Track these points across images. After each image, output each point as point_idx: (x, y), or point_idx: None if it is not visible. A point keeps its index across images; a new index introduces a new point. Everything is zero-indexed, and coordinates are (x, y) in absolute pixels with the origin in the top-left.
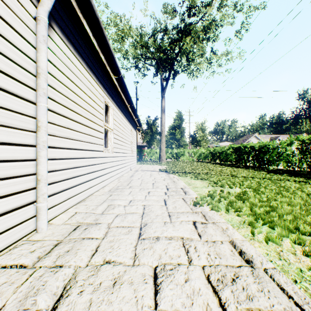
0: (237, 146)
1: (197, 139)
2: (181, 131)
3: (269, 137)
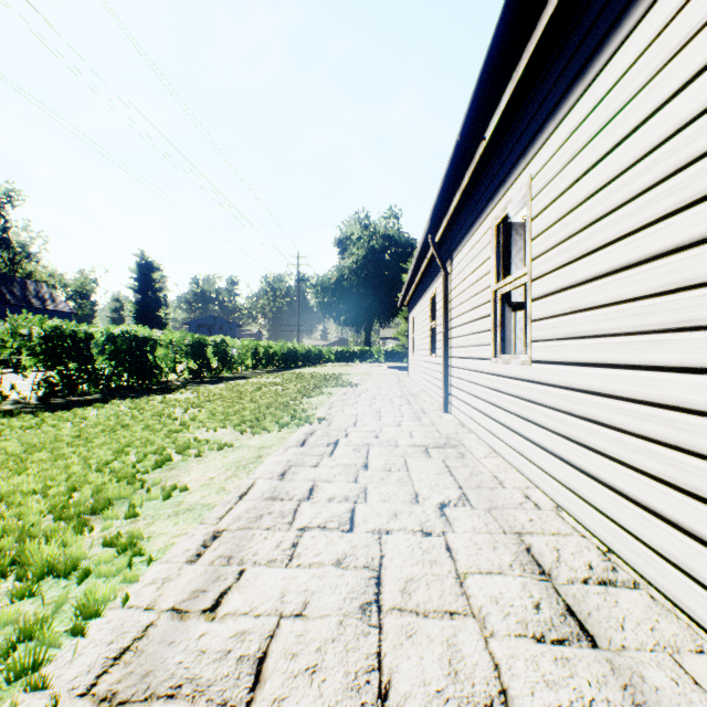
0: None
1: None
2: None
3: None
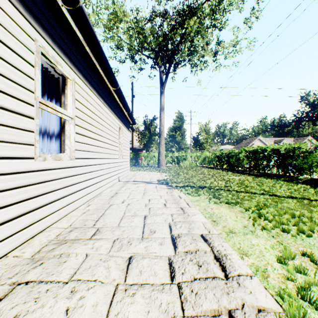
0: (253, 150)
1: (200, 141)
2: (182, 133)
3: (273, 140)
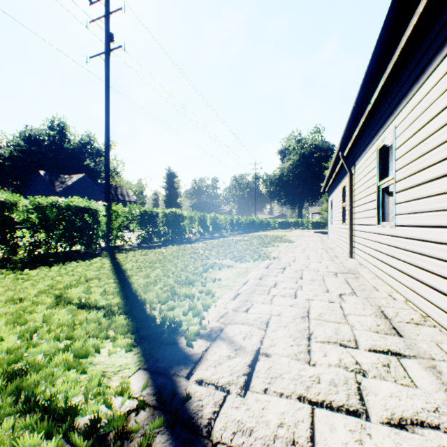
0: None
1: None
2: None
3: None
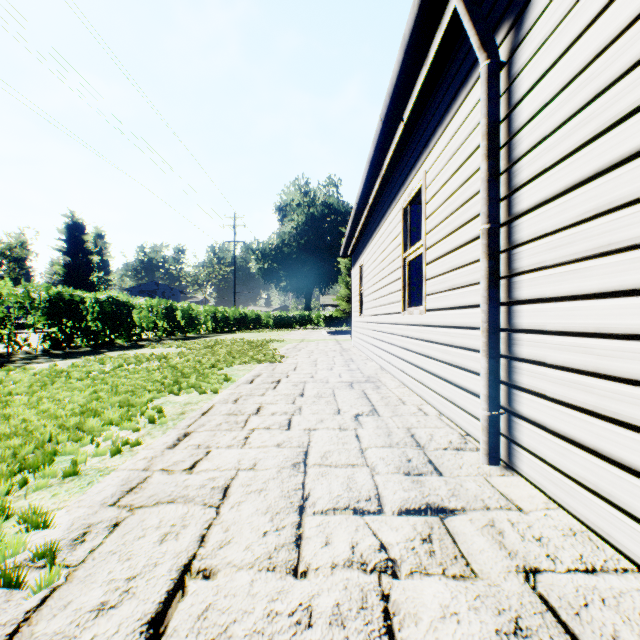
0: None
1: None
2: None
3: None
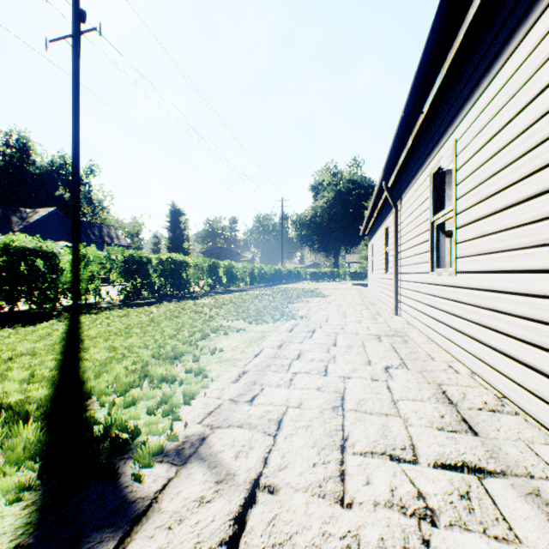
0: None
1: None
2: None
3: None
